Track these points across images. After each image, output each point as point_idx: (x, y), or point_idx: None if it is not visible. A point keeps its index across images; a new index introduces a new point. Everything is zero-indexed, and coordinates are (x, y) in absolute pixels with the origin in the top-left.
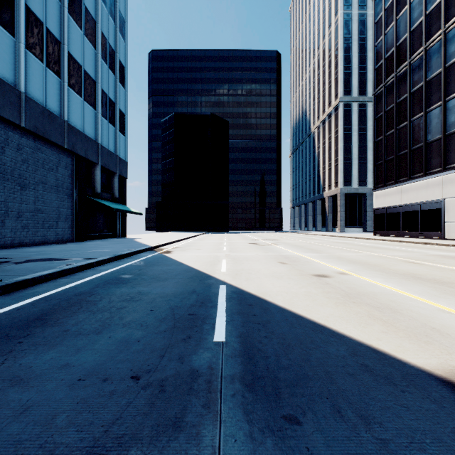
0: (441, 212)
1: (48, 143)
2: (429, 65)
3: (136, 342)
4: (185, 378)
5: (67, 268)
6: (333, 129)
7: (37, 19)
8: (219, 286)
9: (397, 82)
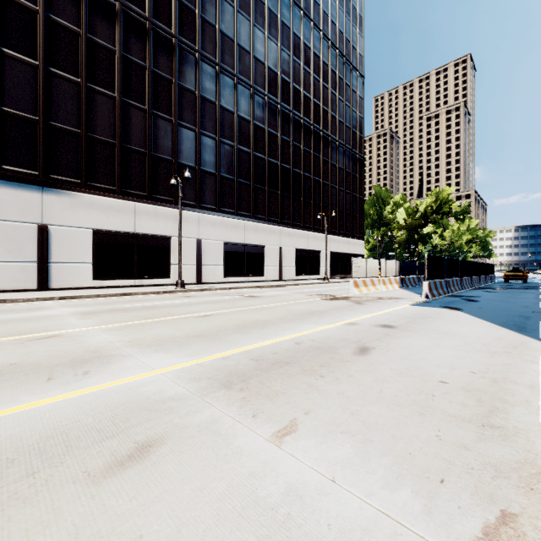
0: None
1: None
2: None
3: None
4: None
5: None
6: None
7: None
8: None
9: None
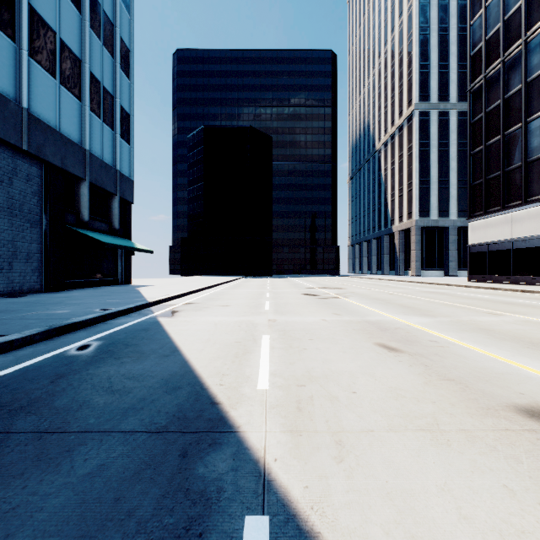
0: None
1: None
2: None
3: None
4: None
5: None
6: (406, 145)
7: None
8: (239, 538)
9: (506, 69)
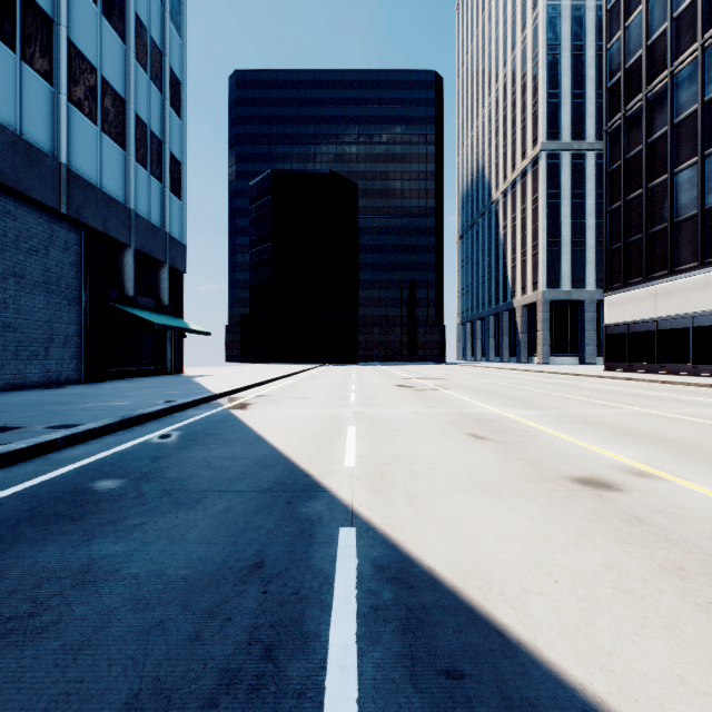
0: None
1: (28, 202)
2: (710, 74)
3: None
4: None
5: None
6: (530, 196)
7: None
8: (336, 535)
9: (649, 107)
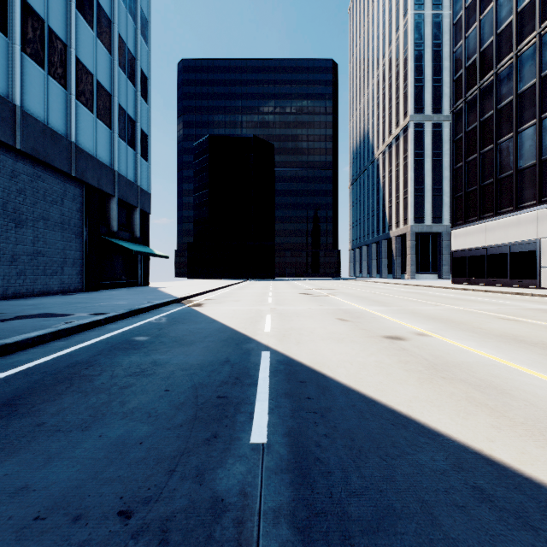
0: (536, 255)
1: (51, 169)
2: (521, 75)
3: (136, 445)
4: (203, 515)
5: (65, 327)
6: (402, 155)
7: (36, 15)
8: (261, 353)
9: (481, 95)
